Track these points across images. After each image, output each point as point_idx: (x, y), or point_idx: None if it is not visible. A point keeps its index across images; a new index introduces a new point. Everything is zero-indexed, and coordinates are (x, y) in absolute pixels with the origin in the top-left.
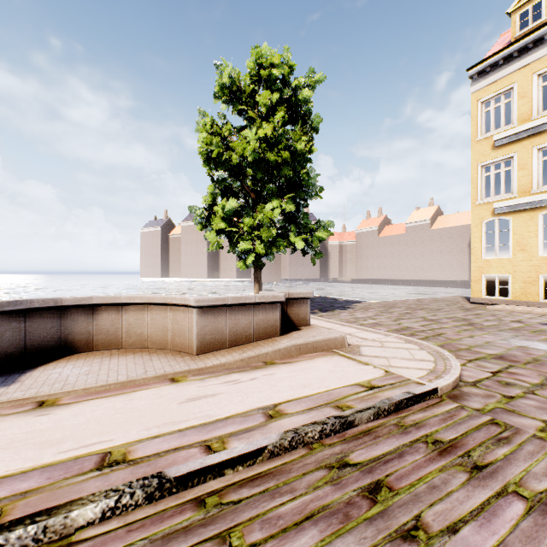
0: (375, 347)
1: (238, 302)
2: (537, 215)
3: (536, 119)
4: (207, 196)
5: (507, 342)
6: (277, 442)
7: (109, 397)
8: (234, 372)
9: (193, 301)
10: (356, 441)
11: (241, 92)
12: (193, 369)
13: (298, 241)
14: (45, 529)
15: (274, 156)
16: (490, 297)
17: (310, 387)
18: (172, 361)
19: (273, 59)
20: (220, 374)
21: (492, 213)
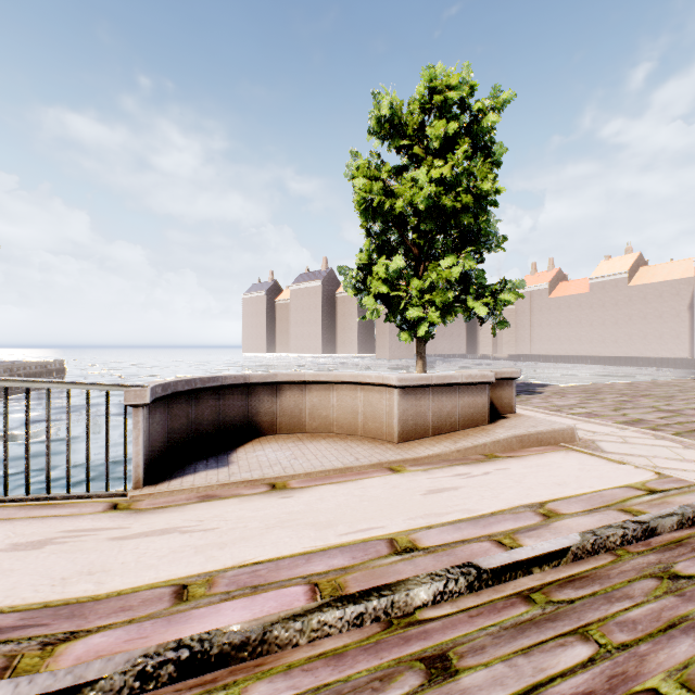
0: (617, 443)
1: (442, 382)
2: None
3: None
4: (363, 254)
5: None
6: (579, 543)
7: (337, 483)
8: (456, 464)
9: (396, 380)
10: (671, 552)
11: (402, 124)
12: (408, 459)
13: (478, 306)
14: (392, 604)
15: (451, 201)
16: None
17: (568, 486)
18: (376, 449)
19: (450, 80)
20: (442, 466)
21: None
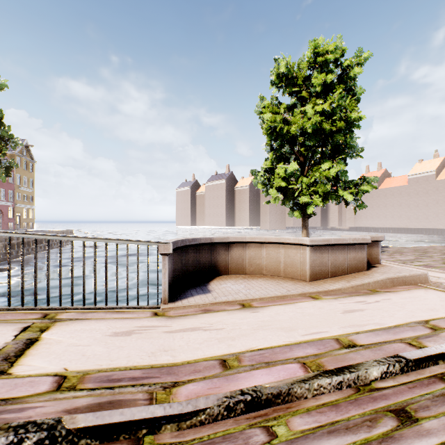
0: None
1: (337, 243)
2: None
3: None
4: (268, 161)
5: None
6: None
7: (282, 305)
8: (353, 295)
9: (308, 241)
10: None
11: (293, 77)
12: (321, 291)
13: (346, 194)
14: (357, 377)
15: (329, 126)
16: None
17: (438, 311)
18: (297, 285)
19: (329, 47)
20: (345, 296)
21: None
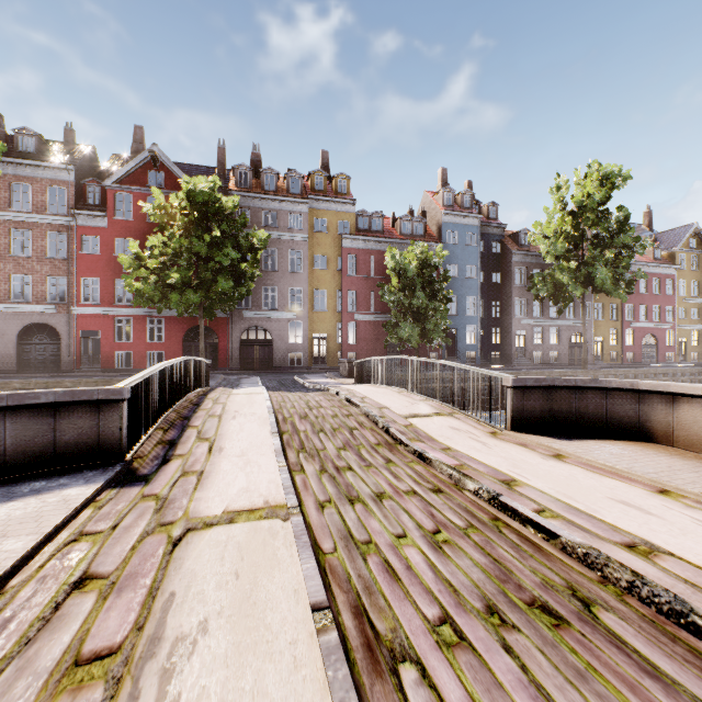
0: None
1: None
2: None
3: None
4: None
5: None
6: (569, 541)
7: (588, 470)
8: None
9: None
10: (657, 632)
11: None
12: None
13: None
14: (460, 479)
15: None
16: None
17: None
18: None
19: None
20: None
21: None
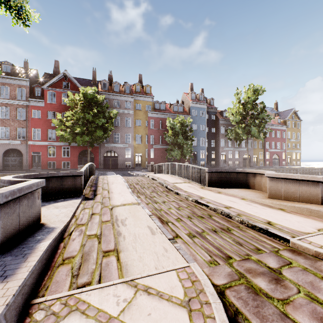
0: None
1: (286, 177)
2: None
3: None
4: None
5: None
6: (211, 206)
7: (226, 195)
8: (260, 204)
9: (265, 174)
10: (223, 218)
11: None
12: (252, 199)
13: None
14: (188, 198)
15: None
16: None
17: (255, 213)
18: (255, 196)
19: None
20: (254, 203)
21: None
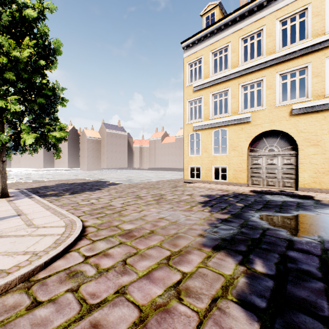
0: (15, 237)
1: None
2: (211, 132)
3: (211, 77)
4: None
5: (158, 214)
6: None
7: None
8: None
9: None
10: None
11: None
12: None
13: (30, 138)
14: None
15: None
16: (192, 179)
17: None
18: None
19: None
20: None
21: (193, 129)
